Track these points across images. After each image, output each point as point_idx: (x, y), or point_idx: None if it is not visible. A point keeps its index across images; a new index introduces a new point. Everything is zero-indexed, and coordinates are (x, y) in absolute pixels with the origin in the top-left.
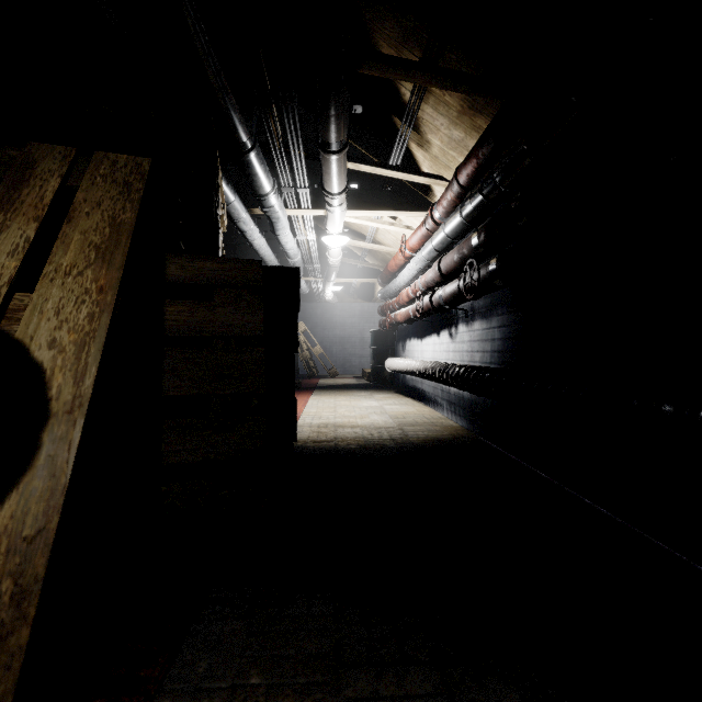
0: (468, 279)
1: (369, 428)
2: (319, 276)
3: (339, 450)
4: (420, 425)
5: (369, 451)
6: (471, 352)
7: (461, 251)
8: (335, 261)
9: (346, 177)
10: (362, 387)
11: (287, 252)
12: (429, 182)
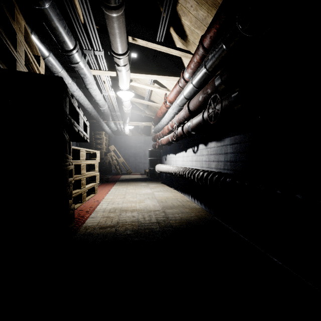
0: (212, 108)
1: (143, 211)
2: (120, 120)
3: (117, 237)
4: (176, 207)
5: (139, 237)
6: (208, 161)
7: (205, 91)
8: (127, 110)
9: (126, 40)
10: (143, 180)
11: (98, 103)
12: (181, 55)
